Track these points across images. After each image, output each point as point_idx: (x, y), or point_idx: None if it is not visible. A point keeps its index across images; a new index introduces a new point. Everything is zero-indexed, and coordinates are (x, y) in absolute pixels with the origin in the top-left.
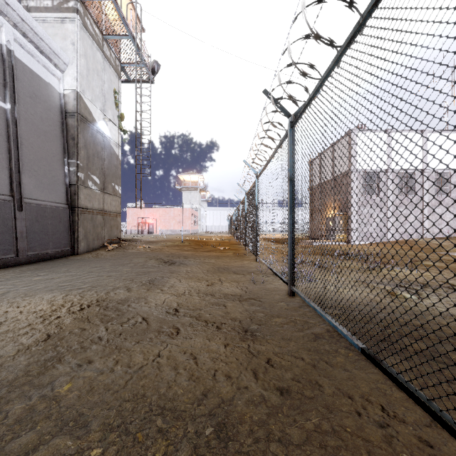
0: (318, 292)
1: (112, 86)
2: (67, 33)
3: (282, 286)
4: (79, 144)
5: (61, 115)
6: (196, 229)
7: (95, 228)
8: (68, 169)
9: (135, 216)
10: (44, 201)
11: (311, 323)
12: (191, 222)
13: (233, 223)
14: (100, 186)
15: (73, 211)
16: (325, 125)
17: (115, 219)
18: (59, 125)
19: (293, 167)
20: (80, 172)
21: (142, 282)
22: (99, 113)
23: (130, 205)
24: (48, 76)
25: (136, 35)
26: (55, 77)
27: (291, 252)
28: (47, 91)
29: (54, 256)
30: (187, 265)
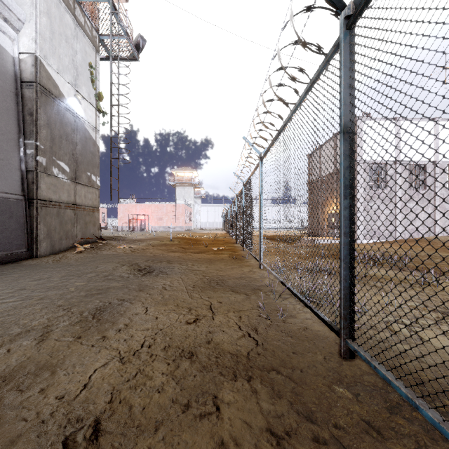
0: None
1: (87, 59)
2: None
3: (315, 324)
4: (39, 122)
5: (15, 85)
6: (189, 226)
7: (63, 225)
8: (25, 152)
9: (126, 213)
10: None
11: None
12: (184, 219)
13: (228, 219)
14: (71, 175)
15: (30, 203)
16: None
17: (92, 215)
18: (12, 96)
19: (352, 106)
20: (40, 155)
21: (83, 314)
22: (69, 88)
23: (121, 201)
24: None
25: None
26: (7, 36)
27: (346, 273)
28: None
29: None
30: (167, 275)
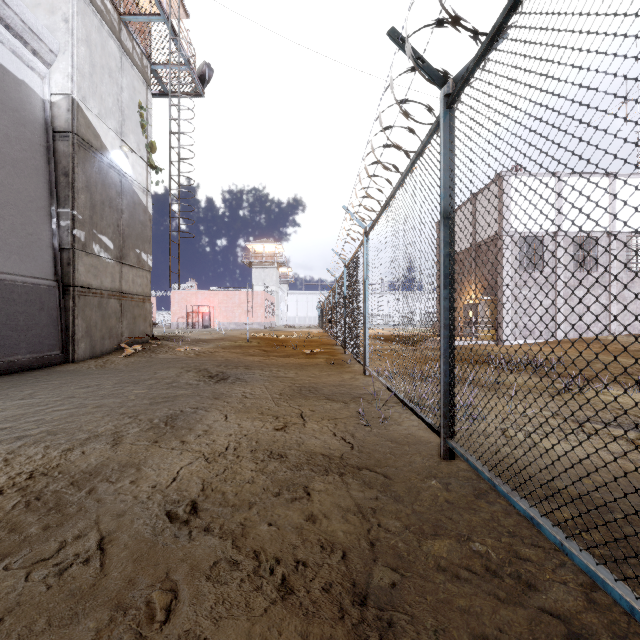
0: (547, 481)
1: (136, 97)
2: (56, 3)
3: (421, 430)
4: (76, 184)
5: (46, 136)
6: (272, 322)
7: (106, 319)
8: (58, 224)
9: (183, 303)
10: (11, 275)
11: (526, 559)
12: (264, 312)
13: (325, 312)
14: (115, 253)
15: (65, 291)
16: (581, 32)
17: (142, 306)
18: (42, 151)
19: (452, 189)
20: (77, 228)
21: (153, 421)
22: (113, 137)
23: (176, 287)
24: (21, 69)
25: (170, 11)
26: (36, 73)
27: (446, 368)
28: (19, 94)
29: (29, 365)
30: (246, 382)
